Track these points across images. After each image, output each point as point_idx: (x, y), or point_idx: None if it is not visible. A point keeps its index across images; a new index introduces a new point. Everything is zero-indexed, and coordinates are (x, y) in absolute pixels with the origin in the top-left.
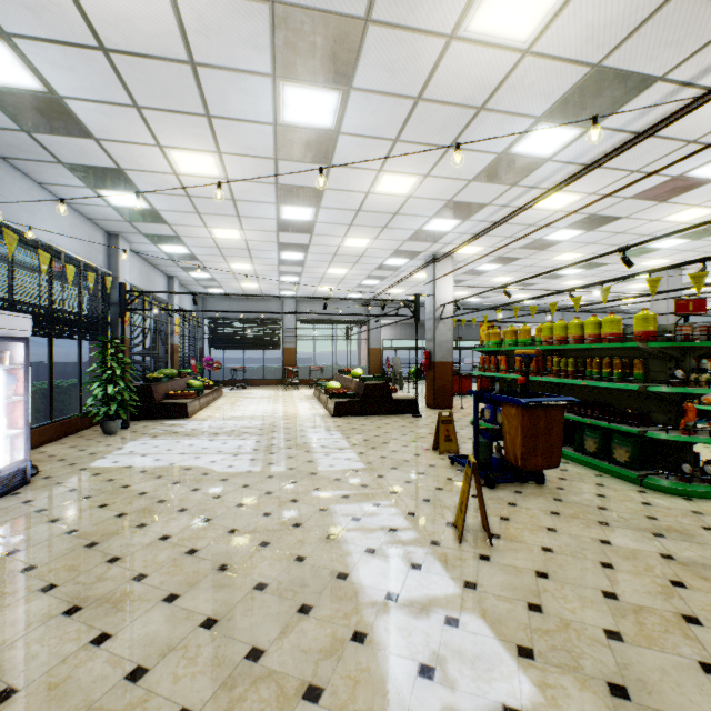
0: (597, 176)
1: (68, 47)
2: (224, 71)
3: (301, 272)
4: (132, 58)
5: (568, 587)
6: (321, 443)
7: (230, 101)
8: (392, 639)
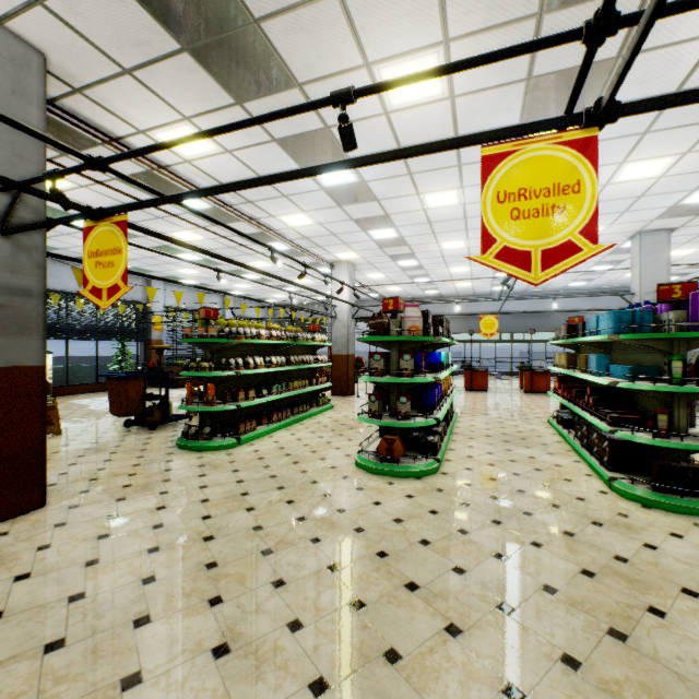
0: (271, 204)
1: None
2: None
3: (285, 285)
4: None
5: None
6: None
7: (60, 229)
8: None
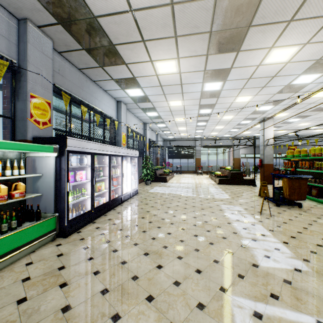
0: None
1: (153, 87)
2: (189, 84)
3: (204, 129)
4: (167, 86)
5: (292, 225)
6: (214, 191)
7: (189, 89)
8: (237, 224)
